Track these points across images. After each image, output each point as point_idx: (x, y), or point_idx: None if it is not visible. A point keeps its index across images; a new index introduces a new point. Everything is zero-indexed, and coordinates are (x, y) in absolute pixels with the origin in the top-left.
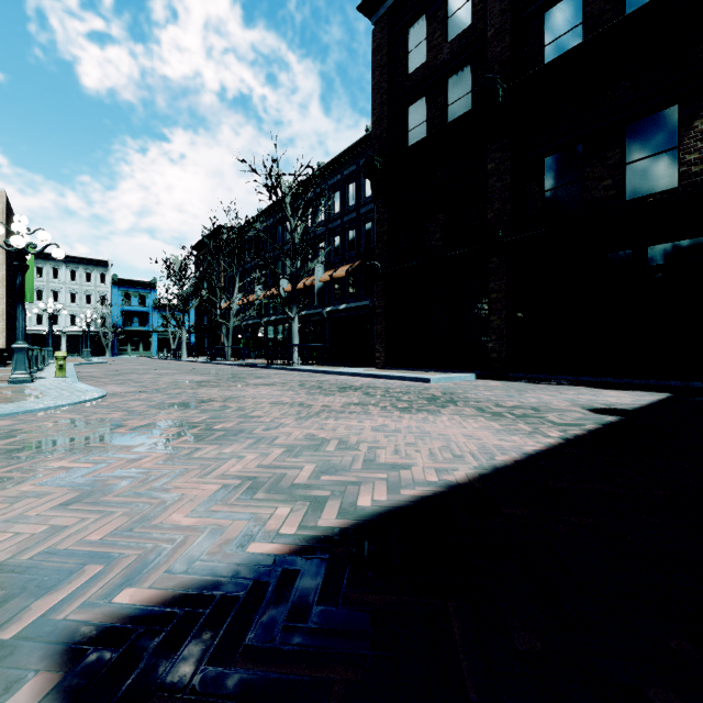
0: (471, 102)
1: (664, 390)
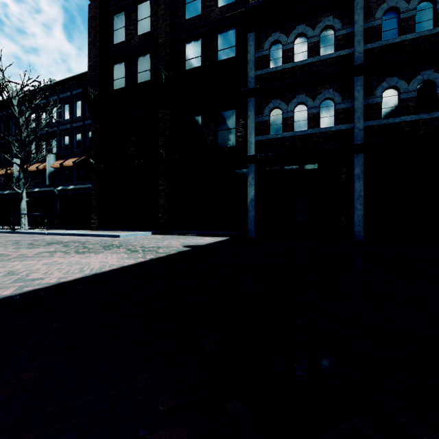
0: (150, 76)
1: (230, 236)
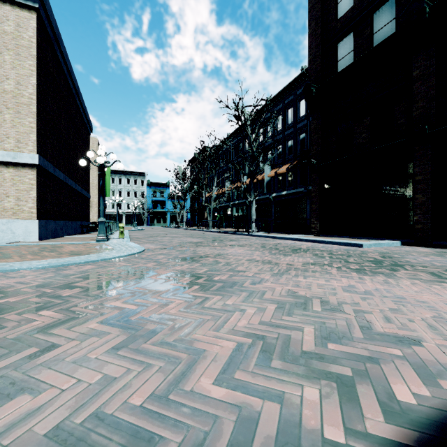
0: (395, 26)
1: None
